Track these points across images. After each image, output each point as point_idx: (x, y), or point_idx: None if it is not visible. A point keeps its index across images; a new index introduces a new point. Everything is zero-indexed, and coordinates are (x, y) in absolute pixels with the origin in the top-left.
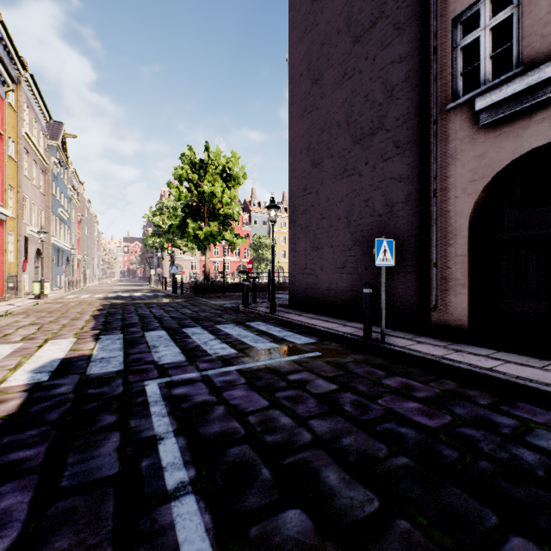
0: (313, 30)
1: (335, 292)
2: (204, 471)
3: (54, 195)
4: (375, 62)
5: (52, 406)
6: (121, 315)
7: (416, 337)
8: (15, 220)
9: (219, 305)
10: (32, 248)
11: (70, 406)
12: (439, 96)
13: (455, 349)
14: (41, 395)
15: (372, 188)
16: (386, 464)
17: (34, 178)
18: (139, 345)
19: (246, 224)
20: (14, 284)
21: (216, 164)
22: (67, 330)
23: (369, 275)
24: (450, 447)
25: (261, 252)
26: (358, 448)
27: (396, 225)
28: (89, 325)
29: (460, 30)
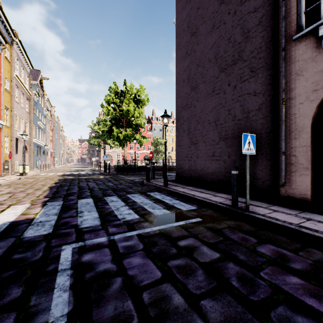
0: (192, 0)
1: (207, 172)
2: None
3: (35, 113)
4: (236, 14)
5: None
6: (68, 187)
7: (270, 206)
8: (9, 128)
9: (131, 180)
10: (20, 145)
11: None
12: (286, 31)
13: (305, 218)
14: None
15: (233, 101)
16: None
17: (22, 103)
18: (70, 210)
19: (149, 130)
20: (8, 166)
21: (130, 93)
22: (28, 197)
23: (231, 161)
24: None
25: (158, 147)
26: None
27: (251, 126)
28: (44, 194)
29: None
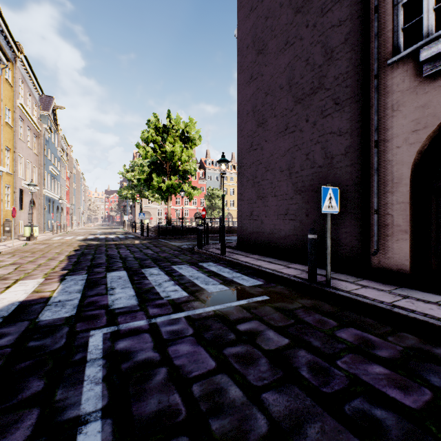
0: (258, 7)
1: (278, 236)
2: None
3: (46, 155)
4: (316, 28)
5: None
6: (92, 255)
7: (358, 281)
8: (11, 175)
9: (178, 246)
10: (26, 198)
11: (0, 366)
12: (380, 52)
13: (401, 295)
14: None
15: (312, 142)
16: None
17: (29, 141)
18: (98, 287)
19: (202, 179)
20: (9, 228)
21: (176, 128)
22: (40, 270)
23: (310, 221)
24: None
25: (214, 202)
26: None
27: (335, 175)
28: (61, 265)
29: None
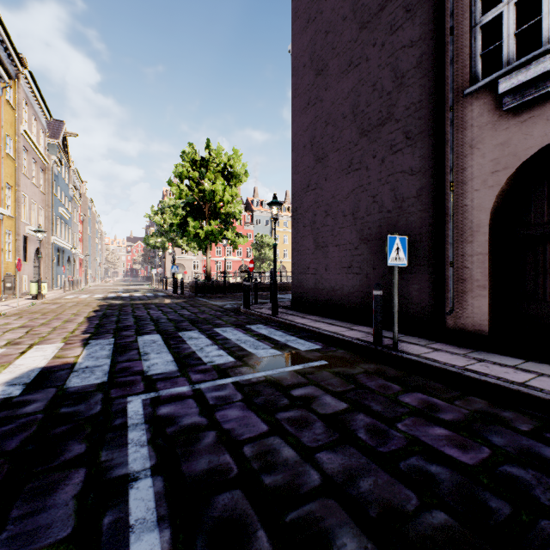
0: (317, 18)
1: (340, 293)
2: (182, 533)
3: (54, 193)
4: (384, 48)
5: (14, 431)
6: (117, 317)
7: (431, 344)
8: (13, 219)
9: (220, 306)
10: (31, 247)
11: (34, 431)
12: (456, 81)
13: (476, 359)
14: (6, 415)
15: (380, 182)
16: (418, 524)
17: (34, 177)
18: (129, 352)
19: (248, 223)
20: (11, 284)
21: (217, 161)
22: (57, 333)
23: (377, 276)
24: (497, 496)
25: (263, 252)
26: (380, 497)
27: (407, 221)
28: (81, 328)
29: (479, 7)
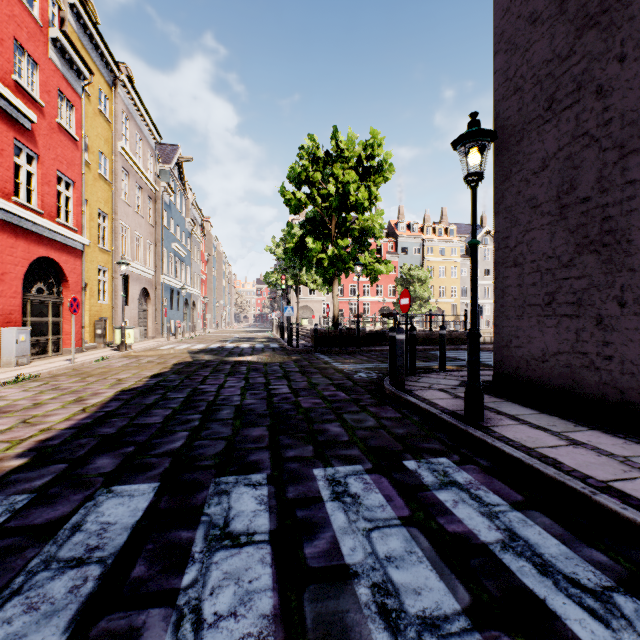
0: None
1: None
2: None
3: (165, 226)
4: None
5: None
6: (162, 393)
7: None
8: (109, 254)
9: (347, 373)
10: (134, 287)
11: None
12: None
13: None
14: None
15: None
16: None
17: (139, 206)
18: None
19: (391, 253)
20: (102, 331)
21: (348, 154)
22: None
23: None
24: None
25: (412, 288)
26: None
27: None
28: (55, 429)
29: None
